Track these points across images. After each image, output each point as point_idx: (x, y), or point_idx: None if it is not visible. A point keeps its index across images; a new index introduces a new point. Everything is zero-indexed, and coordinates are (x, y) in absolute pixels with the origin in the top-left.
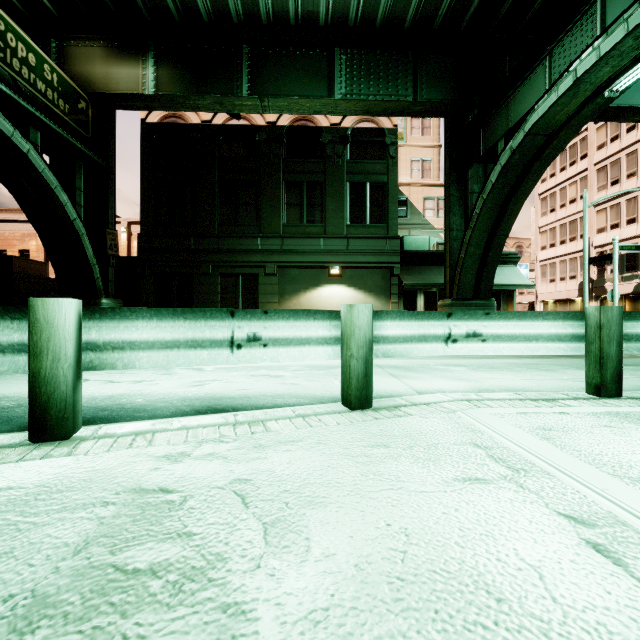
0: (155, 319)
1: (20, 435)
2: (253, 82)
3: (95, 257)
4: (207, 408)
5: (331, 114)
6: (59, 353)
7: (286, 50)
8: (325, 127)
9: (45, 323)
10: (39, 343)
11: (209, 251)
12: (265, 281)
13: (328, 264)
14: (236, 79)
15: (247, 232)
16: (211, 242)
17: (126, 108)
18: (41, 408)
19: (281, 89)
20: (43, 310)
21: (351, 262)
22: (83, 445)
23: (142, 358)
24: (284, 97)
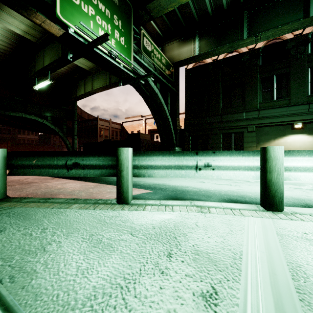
0: (306, 156)
1: (249, 205)
2: (250, 29)
3: (173, 130)
4: (304, 204)
5: (305, 27)
6: (279, 171)
7: (272, 2)
8: (289, 38)
9: (273, 157)
10: (271, 166)
11: (216, 122)
12: (247, 135)
13: (292, 122)
14: (240, 31)
15: (236, 110)
16: (217, 118)
17: (185, 64)
18: (272, 196)
19: (268, 26)
20: (272, 152)
21: (311, 119)
22: (298, 216)
23: (301, 175)
24: (272, 29)
